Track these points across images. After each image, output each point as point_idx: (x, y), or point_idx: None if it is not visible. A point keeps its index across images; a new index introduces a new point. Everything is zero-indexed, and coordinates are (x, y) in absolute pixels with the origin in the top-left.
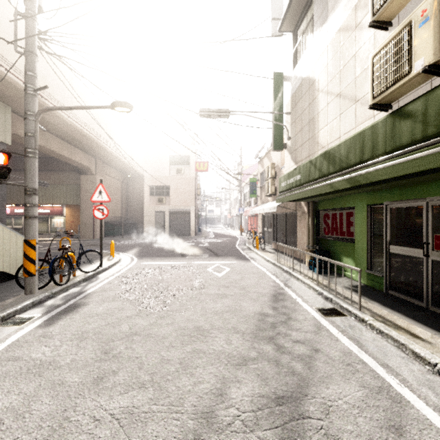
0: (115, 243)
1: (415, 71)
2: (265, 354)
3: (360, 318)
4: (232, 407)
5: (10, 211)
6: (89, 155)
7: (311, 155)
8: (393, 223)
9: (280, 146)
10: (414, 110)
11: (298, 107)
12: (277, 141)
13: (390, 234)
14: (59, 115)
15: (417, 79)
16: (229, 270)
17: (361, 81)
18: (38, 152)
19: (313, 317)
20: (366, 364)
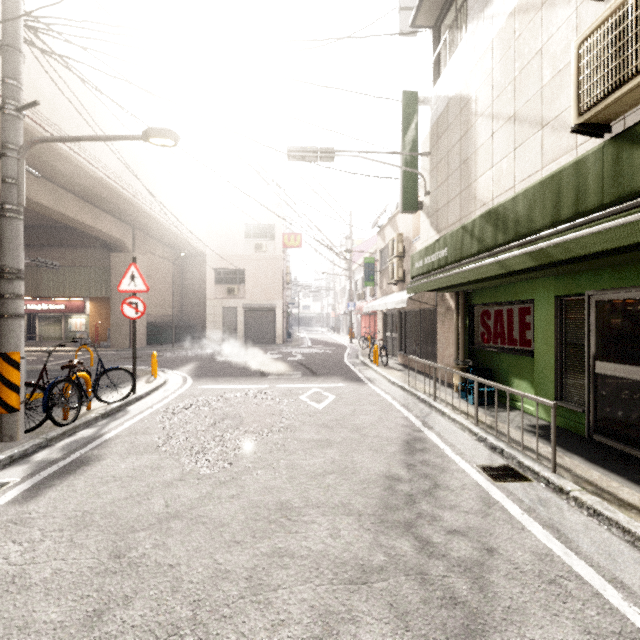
0: (162, 354)
1: None
2: (399, 558)
3: (556, 486)
4: None
5: None
6: (123, 223)
7: (464, 217)
8: (601, 325)
9: (412, 206)
10: None
11: (441, 144)
12: (408, 199)
13: (597, 344)
14: (74, 161)
15: None
16: (334, 398)
17: (553, 91)
18: (47, 218)
19: (476, 482)
20: (584, 581)
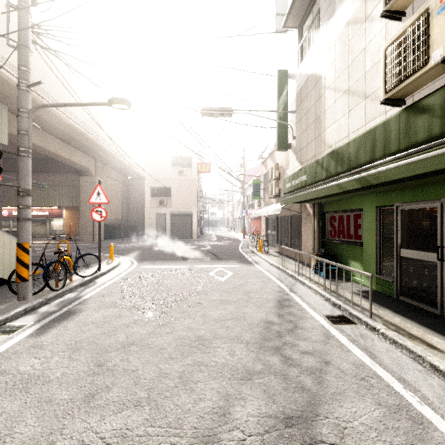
0: (115, 246)
1: (433, 62)
2: (271, 367)
3: (371, 327)
4: (236, 429)
5: (8, 213)
6: (88, 156)
7: (318, 154)
8: (404, 225)
9: (284, 146)
10: (432, 104)
11: (303, 105)
12: (281, 141)
13: (401, 237)
14: (57, 115)
15: (435, 71)
16: (232, 274)
17: (372, 76)
18: (37, 153)
19: (322, 325)
20: (381, 378)
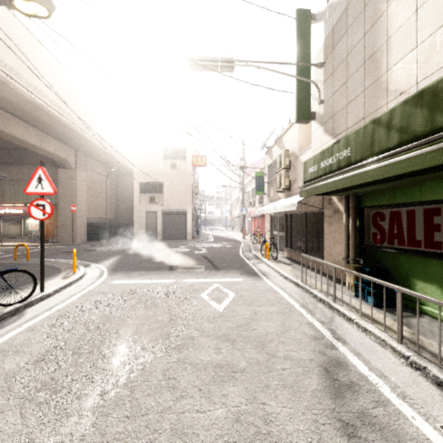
0: (95, 248)
1: None
2: None
3: None
4: None
5: None
6: (66, 146)
7: (371, 114)
8: None
9: (306, 116)
10: None
11: (338, 49)
12: (302, 109)
13: None
14: (12, 86)
15: None
16: (233, 296)
17: None
18: (6, 141)
19: None
20: None
